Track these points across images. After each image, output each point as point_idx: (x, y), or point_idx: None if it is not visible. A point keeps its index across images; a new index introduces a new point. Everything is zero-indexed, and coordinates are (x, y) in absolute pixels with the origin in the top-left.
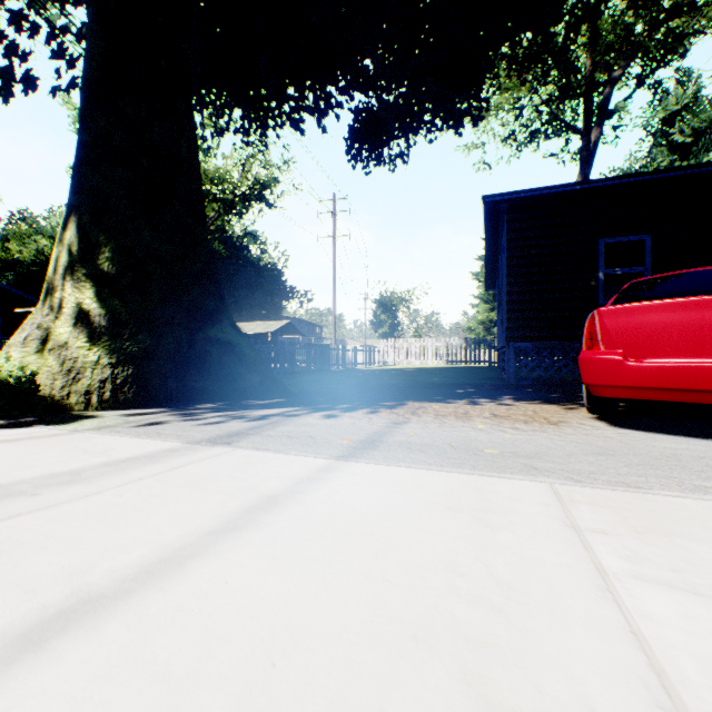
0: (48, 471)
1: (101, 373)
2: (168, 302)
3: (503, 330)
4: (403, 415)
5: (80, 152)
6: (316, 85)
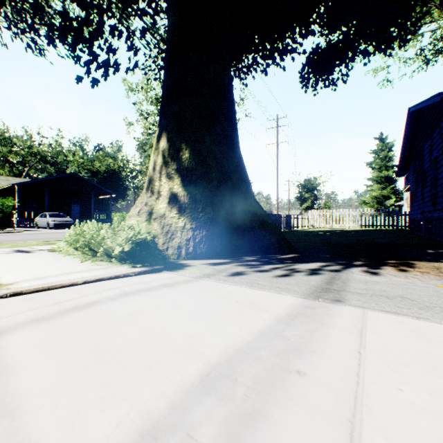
0: (249, 328)
1: (186, 234)
2: (221, 185)
3: (441, 202)
4: (441, 275)
5: (166, 91)
6: (279, 39)
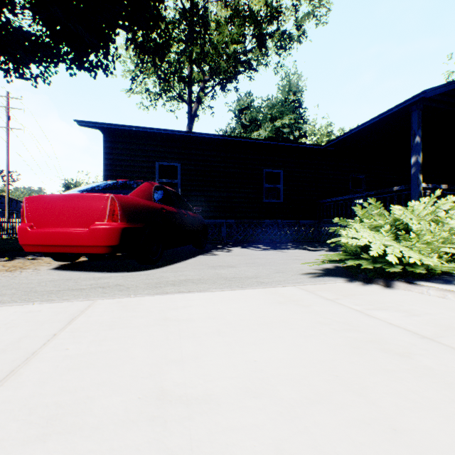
0: None
1: None
2: None
3: None
4: None
5: None
6: None
